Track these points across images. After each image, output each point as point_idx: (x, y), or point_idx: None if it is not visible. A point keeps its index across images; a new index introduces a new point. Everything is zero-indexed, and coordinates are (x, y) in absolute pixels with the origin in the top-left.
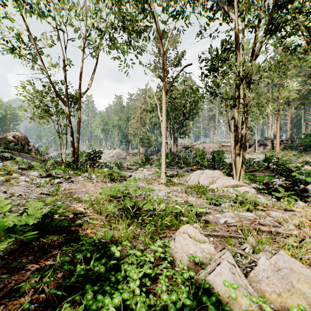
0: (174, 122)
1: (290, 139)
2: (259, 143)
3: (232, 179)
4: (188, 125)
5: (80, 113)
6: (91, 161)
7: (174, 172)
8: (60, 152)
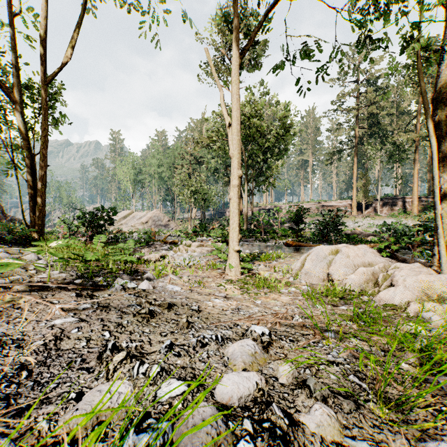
0: (248, 166)
1: (428, 195)
2: (382, 201)
3: (433, 271)
4: (273, 166)
5: (46, 118)
6: (87, 227)
7: (254, 248)
8: (22, 208)
